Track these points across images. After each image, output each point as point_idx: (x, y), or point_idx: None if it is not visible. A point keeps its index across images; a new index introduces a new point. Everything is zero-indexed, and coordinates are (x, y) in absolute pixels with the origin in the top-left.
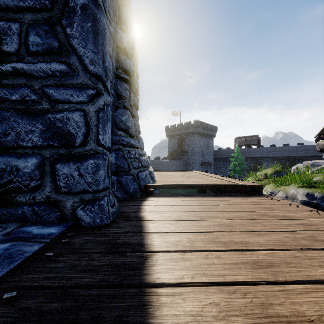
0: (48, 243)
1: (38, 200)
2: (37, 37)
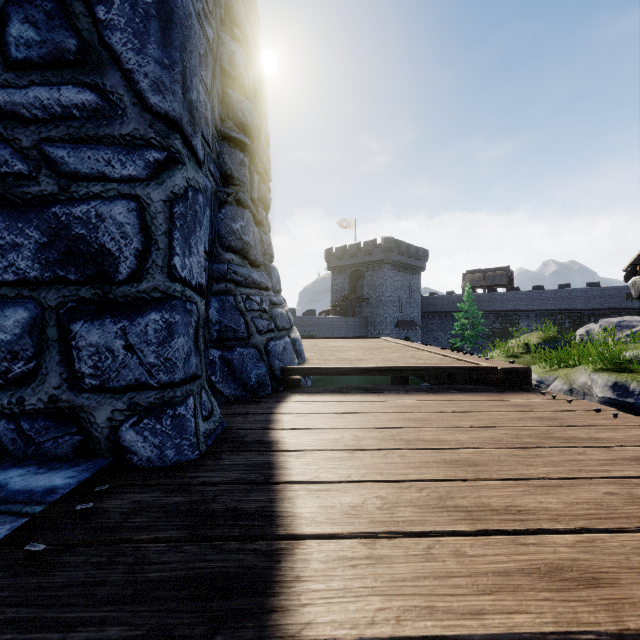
0: (44, 512)
1: (31, 406)
2: (28, 27)
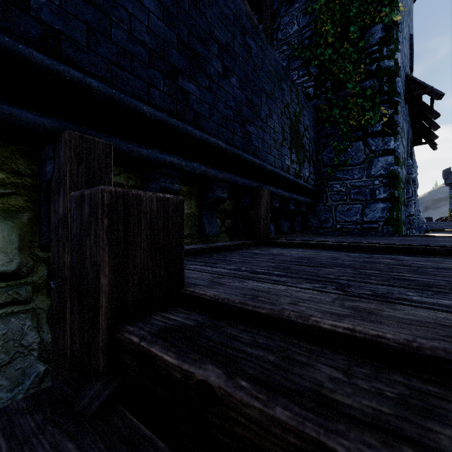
0: None
1: None
2: None
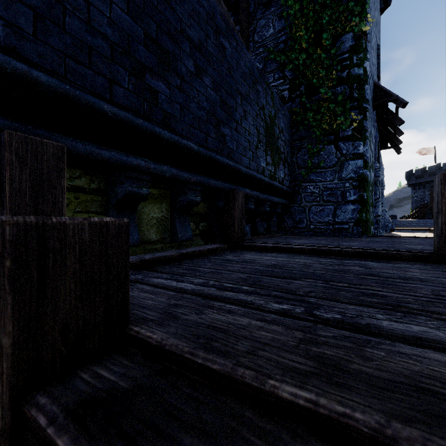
0: None
1: None
2: None
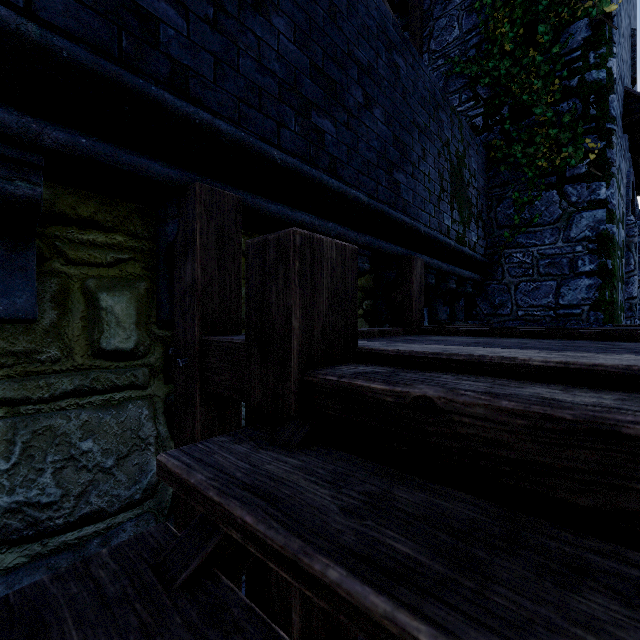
0: None
1: None
2: None
